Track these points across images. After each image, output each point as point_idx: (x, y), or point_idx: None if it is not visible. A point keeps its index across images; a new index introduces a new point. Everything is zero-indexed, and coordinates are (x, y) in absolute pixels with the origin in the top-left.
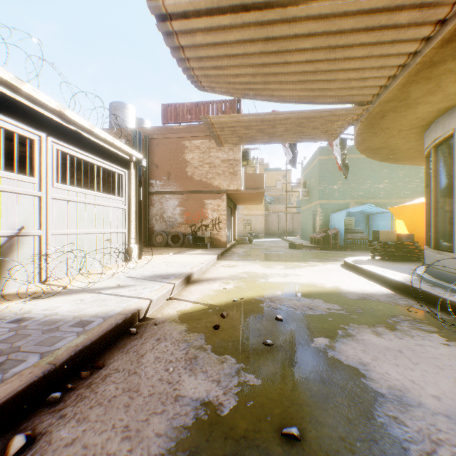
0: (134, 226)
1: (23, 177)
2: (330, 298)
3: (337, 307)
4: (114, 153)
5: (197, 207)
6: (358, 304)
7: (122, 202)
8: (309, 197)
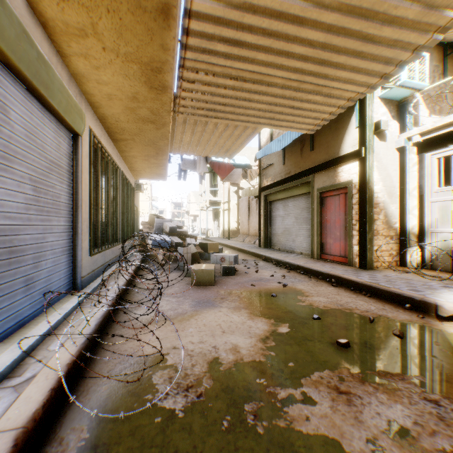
0: None
1: None
2: None
3: (297, 412)
4: None
5: None
6: None
7: None
8: None
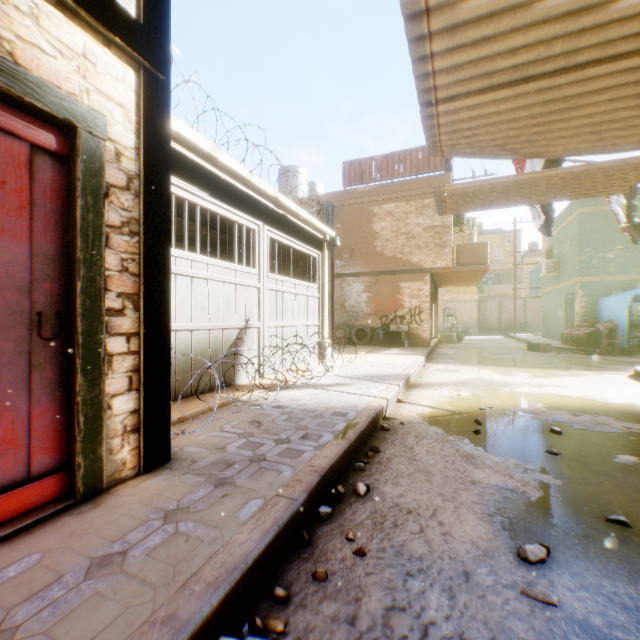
0: (327, 318)
1: (248, 269)
2: (623, 416)
3: (638, 427)
4: (310, 234)
5: (388, 293)
6: None
7: (316, 290)
8: (558, 272)
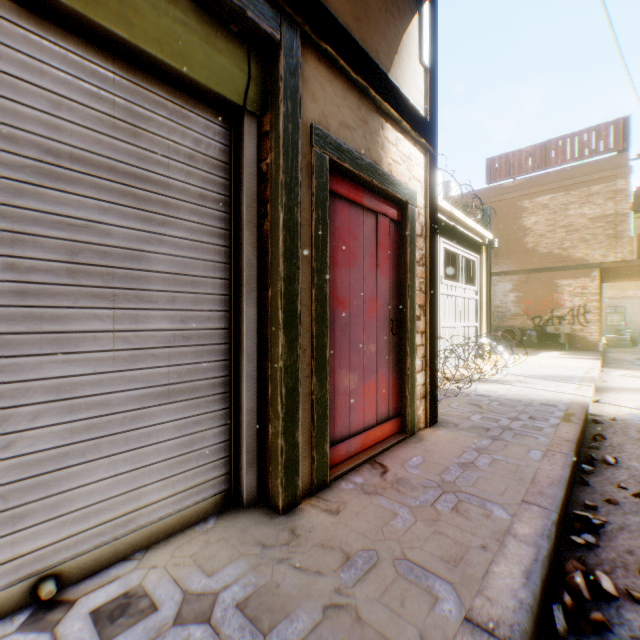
0: (484, 319)
1: None
2: None
3: None
4: (471, 239)
5: (542, 291)
6: None
7: (474, 292)
8: None
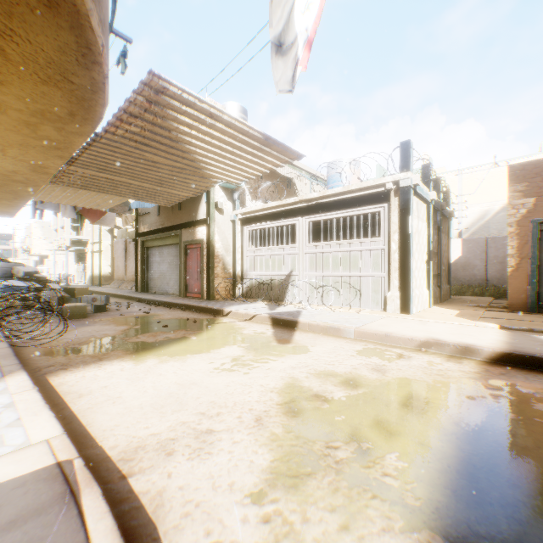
0: (397, 270)
1: (291, 245)
2: (141, 345)
3: (132, 340)
4: (360, 196)
5: None
6: (112, 346)
7: (381, 242)
8: None
